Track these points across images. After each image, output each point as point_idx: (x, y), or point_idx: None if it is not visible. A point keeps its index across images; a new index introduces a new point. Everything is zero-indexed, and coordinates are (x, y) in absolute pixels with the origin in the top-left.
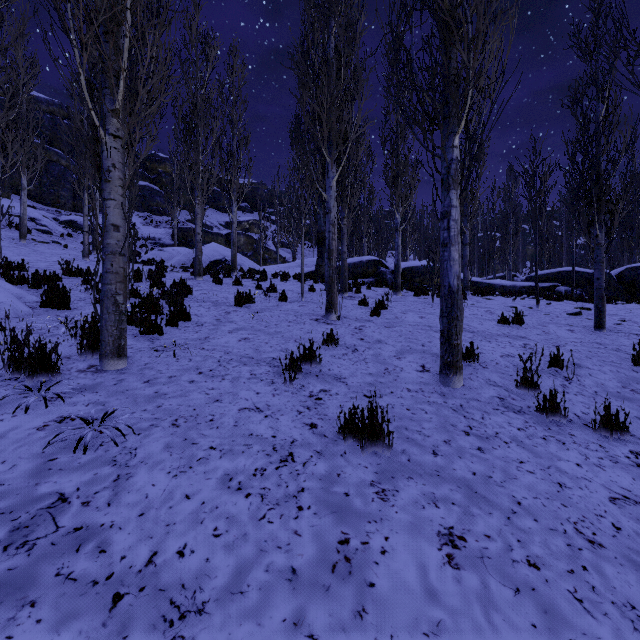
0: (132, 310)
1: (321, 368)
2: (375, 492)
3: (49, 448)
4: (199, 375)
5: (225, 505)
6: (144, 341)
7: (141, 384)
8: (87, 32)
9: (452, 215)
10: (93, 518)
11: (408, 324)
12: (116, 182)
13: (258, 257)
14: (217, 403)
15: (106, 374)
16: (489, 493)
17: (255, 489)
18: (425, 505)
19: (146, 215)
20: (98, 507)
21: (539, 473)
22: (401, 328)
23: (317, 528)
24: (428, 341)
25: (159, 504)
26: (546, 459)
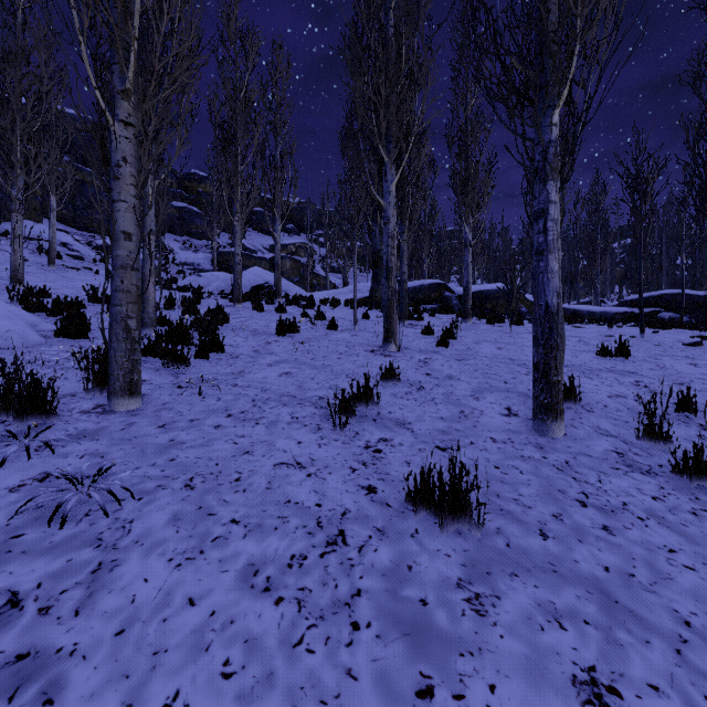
0: (156, 339)
1: (379, 410)
2: (465, 599)
3: (17, 518)
4: (227, 418)
5: (244, 618)
6: (167, 376)
7: (154, 429)
8: (95, 1)
9: (550, 213)
10: (49, 637)
11: (484, 356)
12: (127, 180)
13: (305, 283)
14: (247, 456)
15: (114, 416)
16: (637, 604)
17: (290, 590)
18: (544, 624)
19: (185, 239)
20: (60, 617)
21: (703, 570)
22: (476, 361)
23: (382, 665)
24: (511, 377)
25: (149, 614)
26: (706, 546)
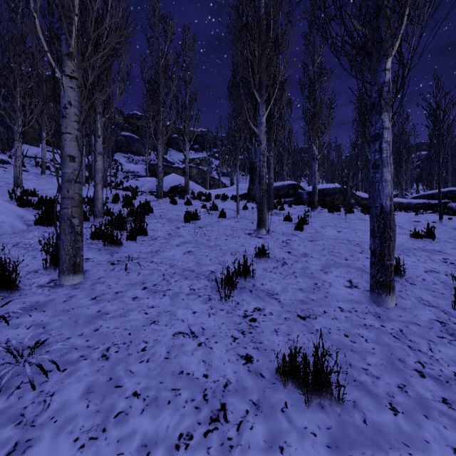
0: (100, 227)
1: (254, 282)
2: None
3: None
4: (143, 290)
5: None
6: (105, 254)
7: (88, 301)
8: None
9: (384, 137)
10: None
11: (328, 238)
12: (72, 118)
13: (206, 183)
14: (153, 325)
15: (61, 289)
16: None
17: None
18: None
19: (129, 156)
20: None
21: None
22: (323, 242)
23: None
24: (350, 255)
25: None
26: None
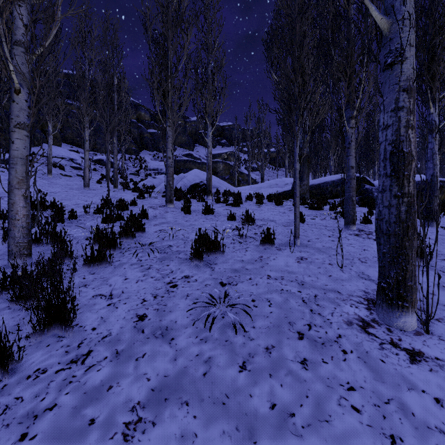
0: None
1: None
2: None
3: None
4: None
5: None
6: None
7: None
8: None
9: None
10: None
11: None
12: None
13: (233, 179)
14: None
15: None
16: None
17: None
18: None
19: (155, 153)
20: None
21: None
22: None
23: None
24: None
25: None
26: None
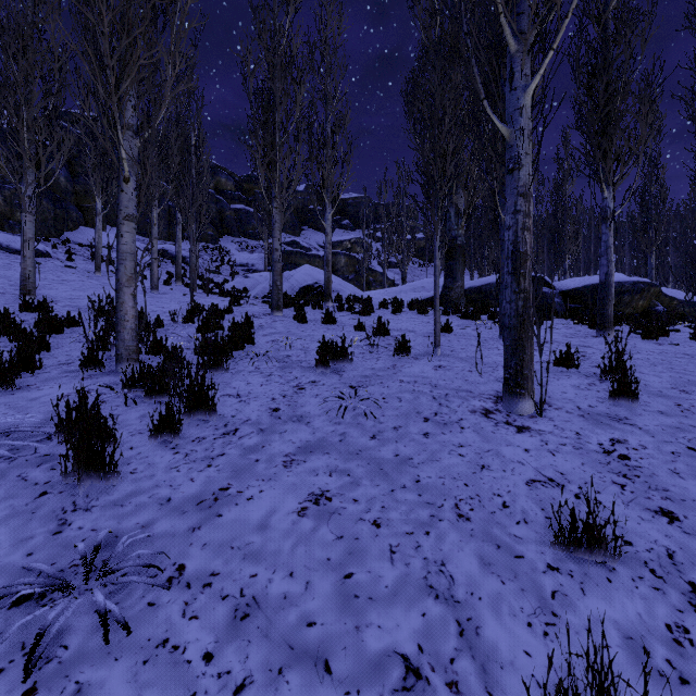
0: (80, 406)
1: None
2: None
3: None
4: None
5: None
6: (41, 521)
7: None
8: None
9: None
10: None
11: None
12: None
13: (361, 280)
14: None
15: None
16: None
17: None
18: None
19: (242, 240)
20: None
21: None
22: None
23: None
24: None
25: None
26: None
